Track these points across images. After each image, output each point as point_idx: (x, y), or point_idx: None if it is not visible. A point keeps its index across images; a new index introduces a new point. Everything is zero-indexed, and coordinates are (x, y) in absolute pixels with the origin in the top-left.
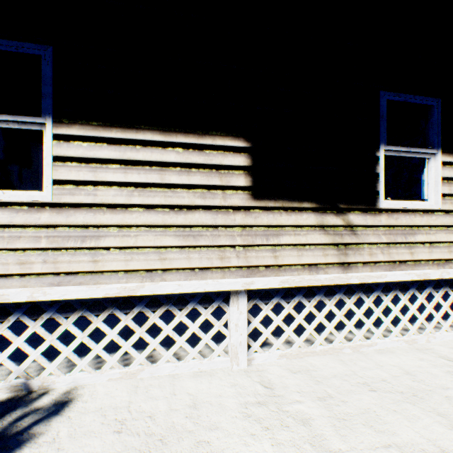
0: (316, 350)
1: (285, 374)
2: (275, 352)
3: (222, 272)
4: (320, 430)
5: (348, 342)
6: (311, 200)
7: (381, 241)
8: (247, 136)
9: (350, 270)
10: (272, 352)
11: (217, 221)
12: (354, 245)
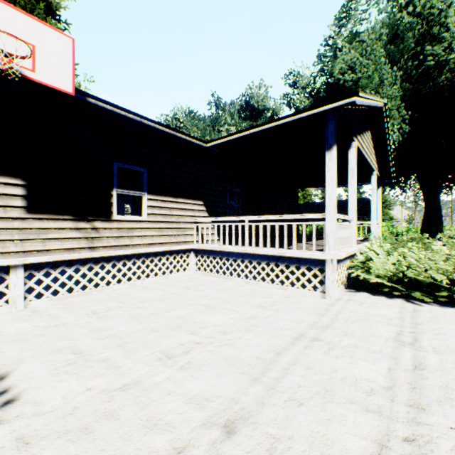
0: (75, 294)
1: (50, 306)
2: (46, 299)
3: (4, 255)
4: (58, 314)
5: (97, 288)
6: (70, 215)
7: (115, 235)
8: (24, 177)
9: (96, 251)
10: (44, 299)
11: (0, 225)
12: (98, 238)
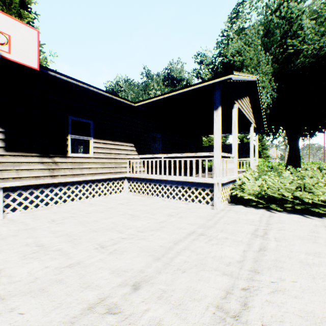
0: (40, 209)
1: (22, 217)
2: (19, 212)
3: None
4: (28, 222)
5: (56, 205)
6: (37, 153)
7: (70, 167)
8: (3, 126)
9: (55, 178)
10: (18, 212)
11: None
12: (57, 169)
